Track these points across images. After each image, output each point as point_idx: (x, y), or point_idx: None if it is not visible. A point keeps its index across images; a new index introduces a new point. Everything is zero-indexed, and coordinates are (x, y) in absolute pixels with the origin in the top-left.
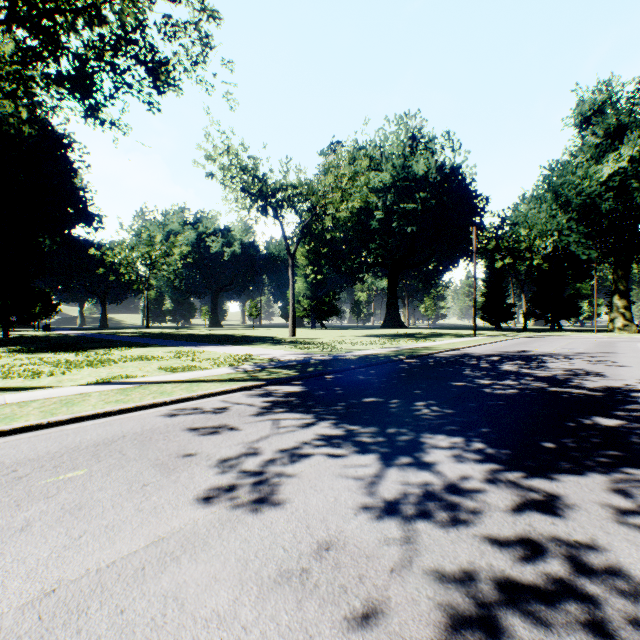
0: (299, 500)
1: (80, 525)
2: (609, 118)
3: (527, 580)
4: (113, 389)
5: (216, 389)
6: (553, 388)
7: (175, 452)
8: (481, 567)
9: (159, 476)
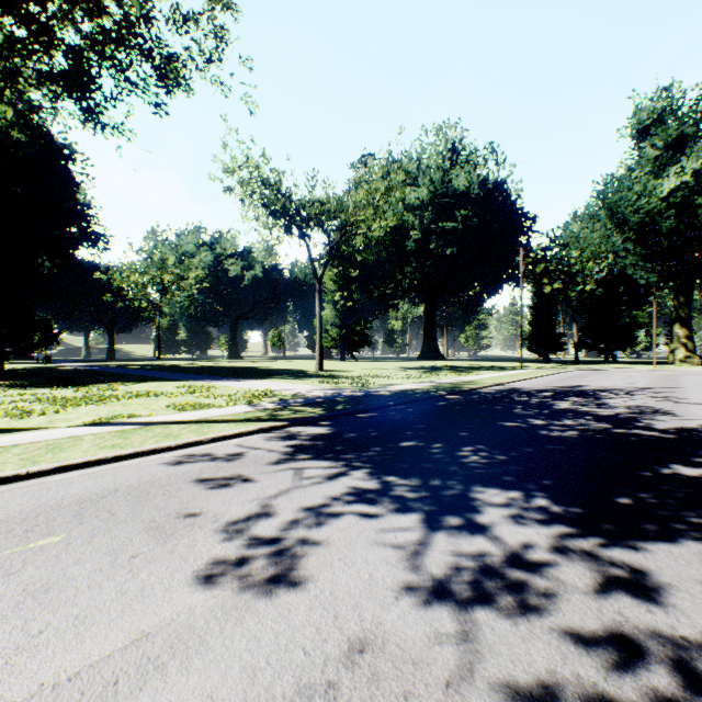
0: (325, 578)
1: (43, 615)
2: (670, 128)
3: (629, 700)
4: (111, 431)
5: (230, 431)
6: (618, 429)
7: (175, 511)
8: (565, 679)
9: (152, 544)
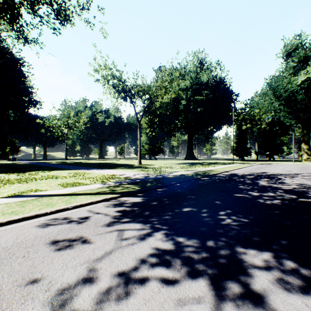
0: None
1: None
2: (301, 53)
3: None
4: (17, 201)
5: (85, 201)
6: (301, 199)
7: (22, 276)
8: None
9: None
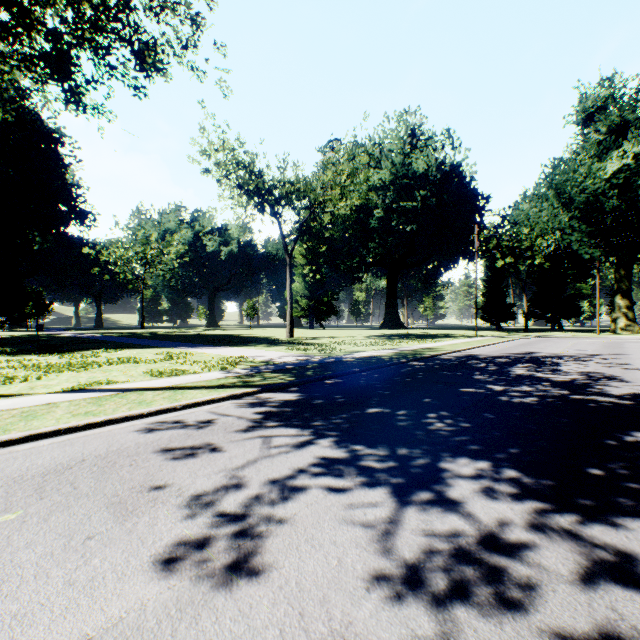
0: (290, 564)
1: None
2: (612, 115)
3: None
4: (86, 398)
5: (202, 398)
6: (576, 395)
7: (139, 484)
8: None
9: (111, 522)
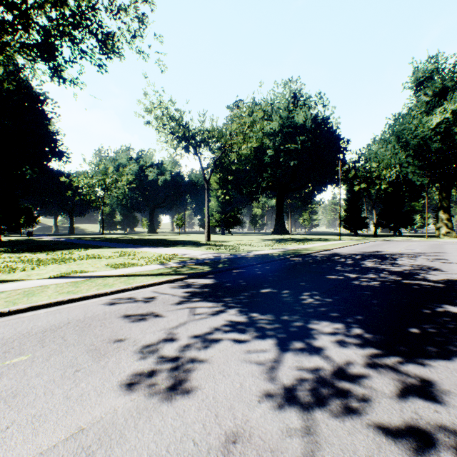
0: (209, 386)
1: (10, 414)
2: (436, 82)
3: None
4: (67, 282)
5: (147, 282)
6: (406, 280)
7: (108, 338)
8: None
9: (91, 361)
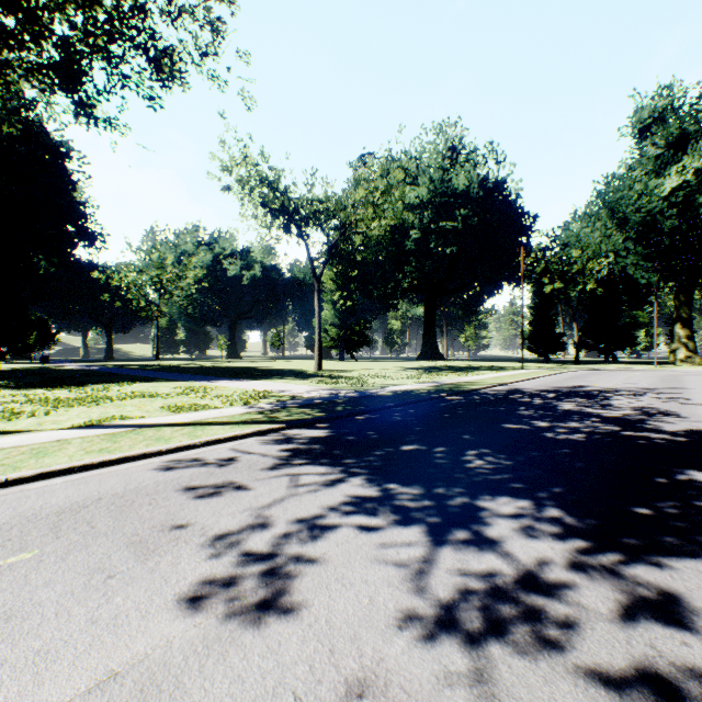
0: (320, 602)
1: None
2: (671, 126)
3: None
4: (100, 434)
5: (224, 434)
6: (627, 432)
7: (160, 523)
8: None
9: (132, 562)
